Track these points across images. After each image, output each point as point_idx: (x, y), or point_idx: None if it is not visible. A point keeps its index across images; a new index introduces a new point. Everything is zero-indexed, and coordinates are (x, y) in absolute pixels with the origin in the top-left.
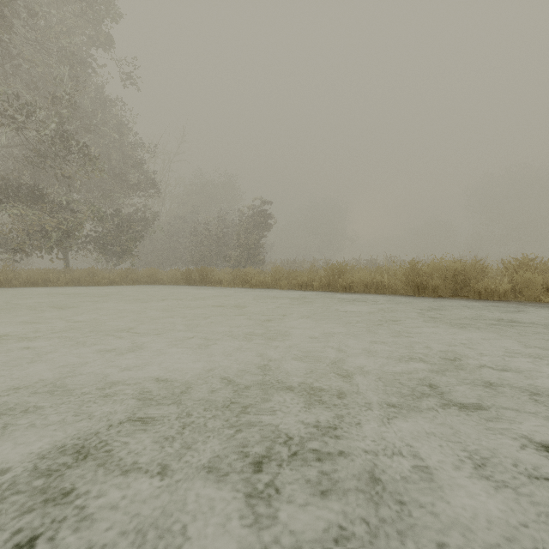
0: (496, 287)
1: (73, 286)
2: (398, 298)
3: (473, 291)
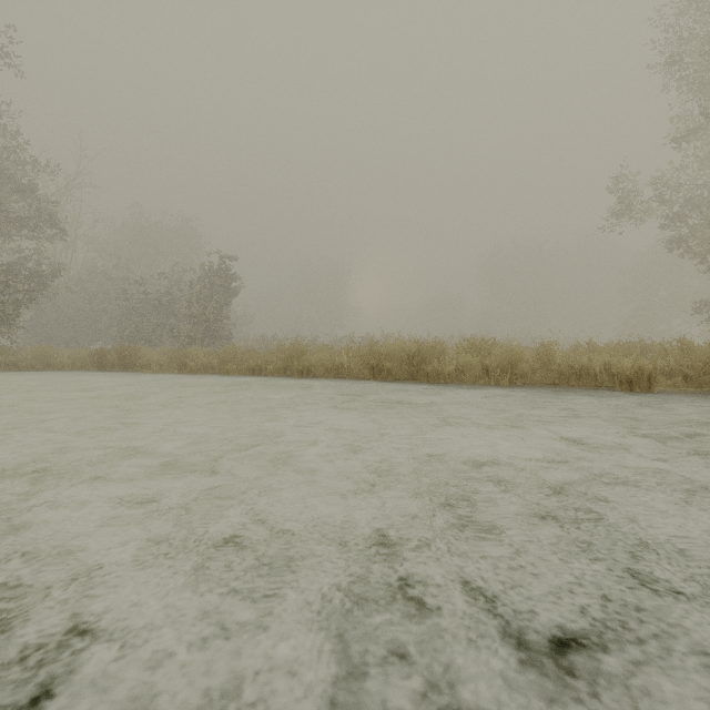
0: (442, 369)
1: None
2: (349, 383)
3: (423, 373)
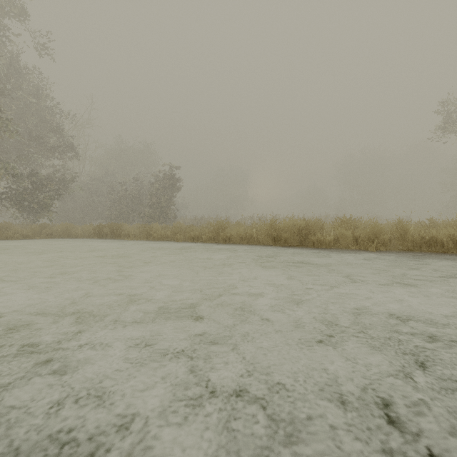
0: (324, 239)
1: None
2: (259, 248)
3: (310, 241)
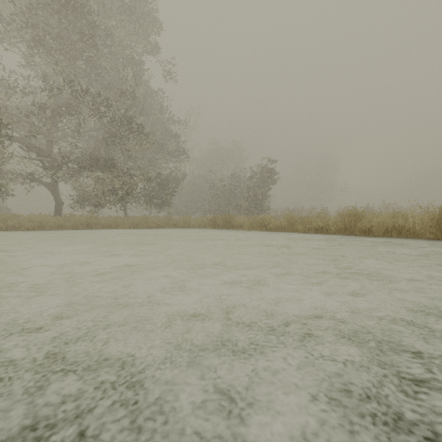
0: None
1: (133, 228)
2: (432, 242)
3: None
